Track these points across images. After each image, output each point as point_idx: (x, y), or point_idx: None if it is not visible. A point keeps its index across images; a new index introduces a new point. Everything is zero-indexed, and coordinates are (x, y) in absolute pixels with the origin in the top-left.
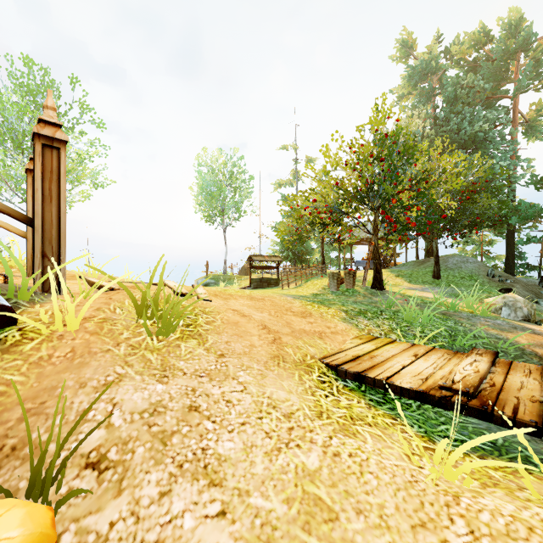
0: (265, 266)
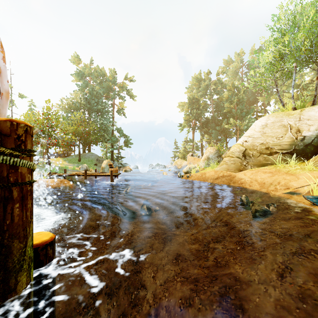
0: None
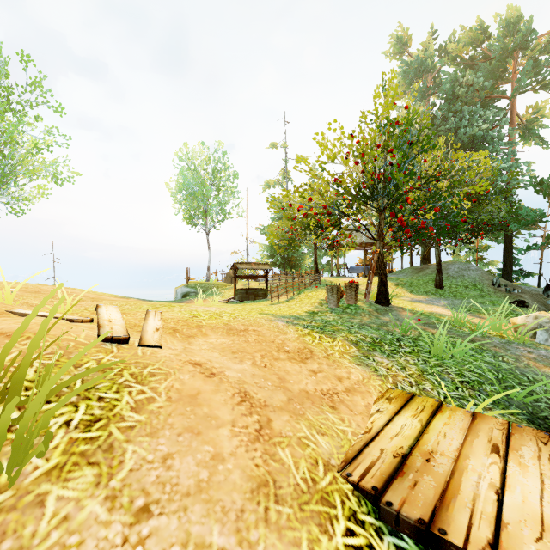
0: (252, 275)
